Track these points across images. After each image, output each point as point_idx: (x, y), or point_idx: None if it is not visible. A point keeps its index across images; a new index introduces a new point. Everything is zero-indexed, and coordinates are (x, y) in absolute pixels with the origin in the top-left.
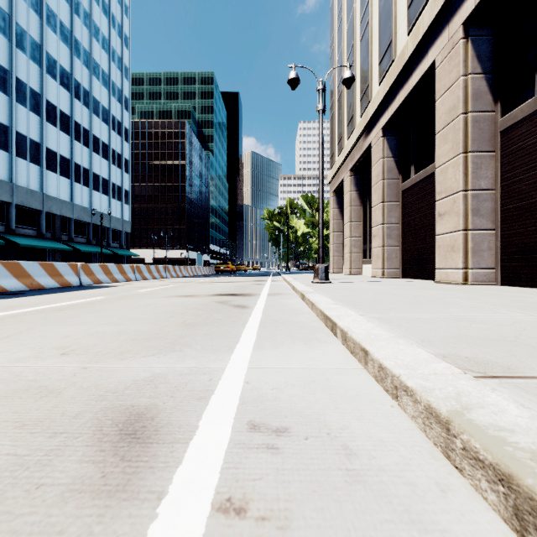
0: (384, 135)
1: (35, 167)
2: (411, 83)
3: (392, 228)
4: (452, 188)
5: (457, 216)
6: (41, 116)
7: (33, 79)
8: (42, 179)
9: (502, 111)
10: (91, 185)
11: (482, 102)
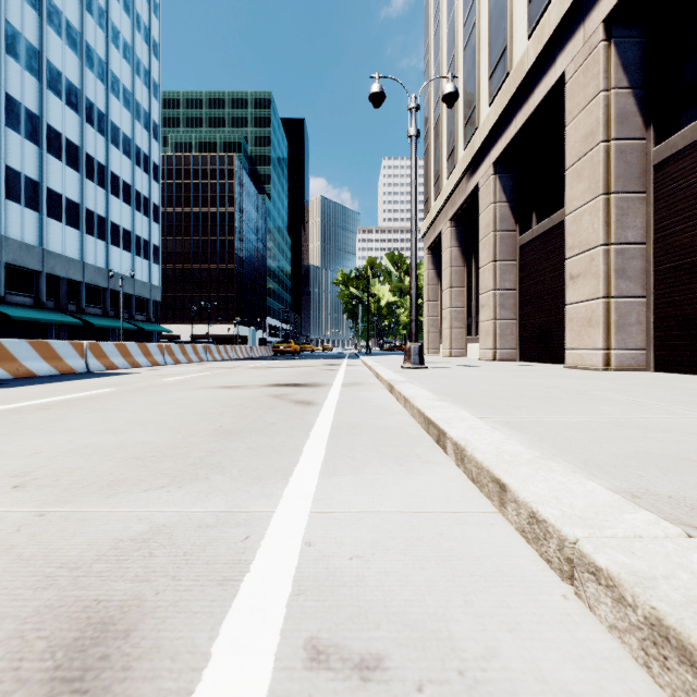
0: (496, 172)
1: (32, 213)
2: (533, 102)
3: (506, 296)
4: (589, 241)
5: (596, 278)
6: (40, 145)
7: (30, 96)
8: (41, 230)
9: (655, 138)
10: (109, 239)
11: (630, 127)
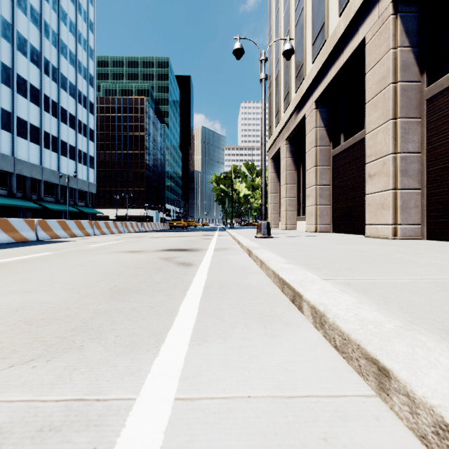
0: (317, 107)
1: (7, 133)
2: (342, 59)
3: (323, 189)
4: (382, 151)
5: (387, 176)
6: (12, 88)
7: (5, 55)
8: (13, 145)
9: (427, 81)
10: (59, 151)
11: (410, 73)
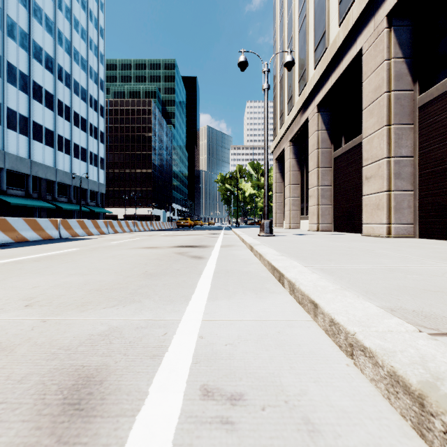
0: (319, 111)
1: (24, 138)
2: (342, 67)
3: (325, 190)
4: (377, 155)
5: (382, 179)
6: (29, 94)
7: (22, 63)
8: (30, 148)
9: (419, 90)
10: (72, 153)
11: (403, 82)
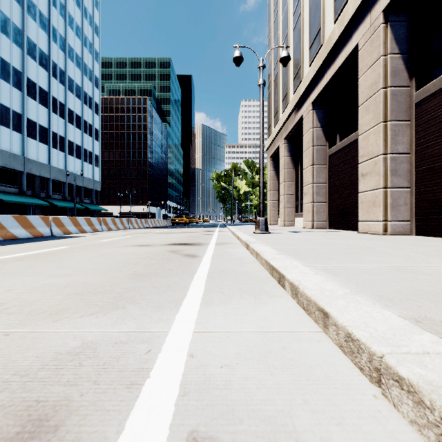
0: (314, 108)
1: (17, 134)
2: (337, 63)
3: (320, 187)
4: (374, 152)
5: (378, 175)
6: (22, 91)
7: (16, 59)
8: (23, 145)
9: (416, 86)
10: (66, 151)
11: (400, 78)
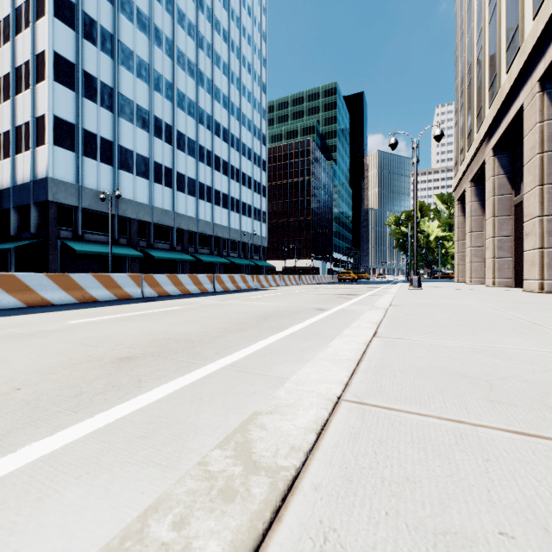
0: (495, 154)
1: (209, 204)
2: (510, 116)
3: (503, 241)
4: (532, 213)
5: (535, 236)
6: (212, 167)
7: (208, 142)
8: (212, 213)
9: None
10: (241, 212)
11: None
